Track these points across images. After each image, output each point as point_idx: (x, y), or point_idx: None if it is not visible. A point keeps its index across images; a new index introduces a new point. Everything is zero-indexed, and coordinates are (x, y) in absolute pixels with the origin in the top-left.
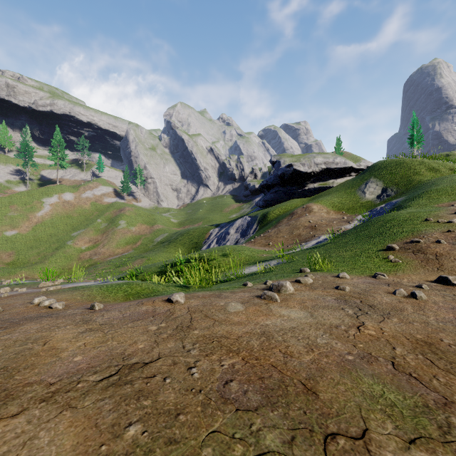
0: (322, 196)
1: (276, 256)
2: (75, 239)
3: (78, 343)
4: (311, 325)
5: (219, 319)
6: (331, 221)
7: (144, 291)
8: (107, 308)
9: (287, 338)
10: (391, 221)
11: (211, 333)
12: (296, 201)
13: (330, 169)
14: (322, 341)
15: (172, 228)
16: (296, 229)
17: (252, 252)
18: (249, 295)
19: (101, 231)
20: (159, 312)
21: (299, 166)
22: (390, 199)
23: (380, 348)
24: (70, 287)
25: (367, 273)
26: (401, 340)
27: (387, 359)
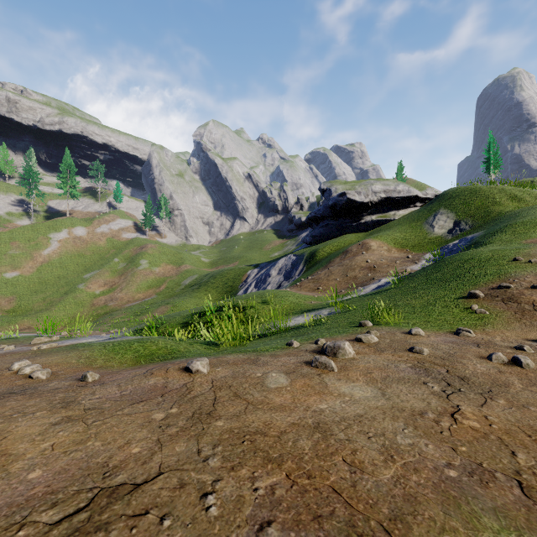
0: (381, 230)
1: (327, 303)
2: (88, 281)
3: (44, 443)
4: (384, 411)
5: (254, 400)
6: (393, 261)
7: (161, 352)
8: (104, 379)
9: (352, 434)
10: (470, 261)
11: (242, 426)
12: (351, 236)
13: (391, 199)
14: (404, 441)
15: (202, 269)
16: (351, 271)
17: (298, 299)
18: (295, 360)
19: (119, 272)
20: (172, 388)
21: (354, 195)
22: (464, 234)
23: (493, 453)
24: (69, 345)
25: (446, 329)
26: (520, 438)
27: (510, 475)
